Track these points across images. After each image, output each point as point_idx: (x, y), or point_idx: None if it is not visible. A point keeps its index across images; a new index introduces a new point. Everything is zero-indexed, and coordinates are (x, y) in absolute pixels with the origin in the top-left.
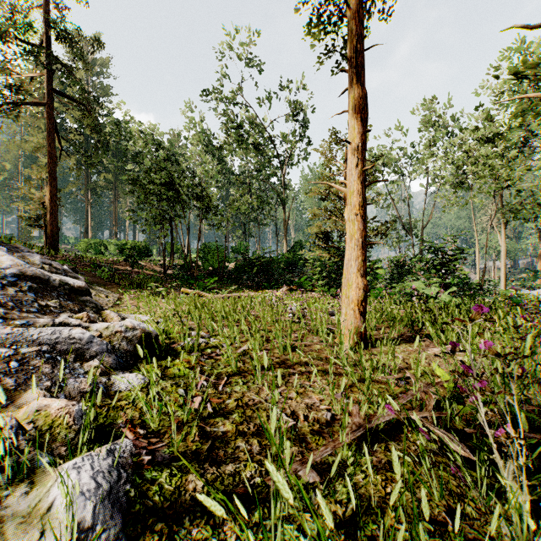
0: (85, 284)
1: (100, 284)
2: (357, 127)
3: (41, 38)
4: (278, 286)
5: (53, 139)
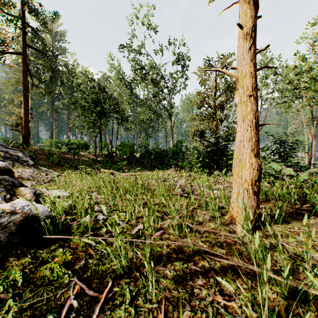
0: (6, 165)
1: (50, 166)
2: (249, 11)
3: (19, 12)
4: (167, 168)
5: (26, 76)
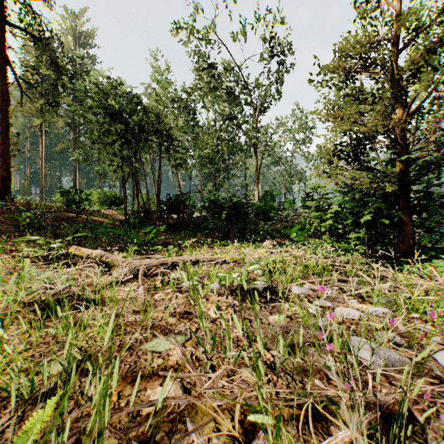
0: None
1: (1, 235)
2: None
3: None
4: (255, 238)
5: (4, 76)
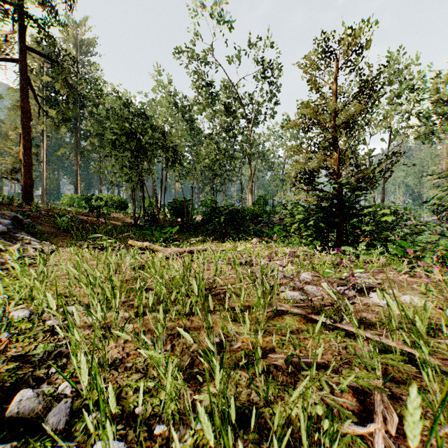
0: None
1: (52, 235)
2: None
3: None
4: (247, 238)
5: (28, 95)
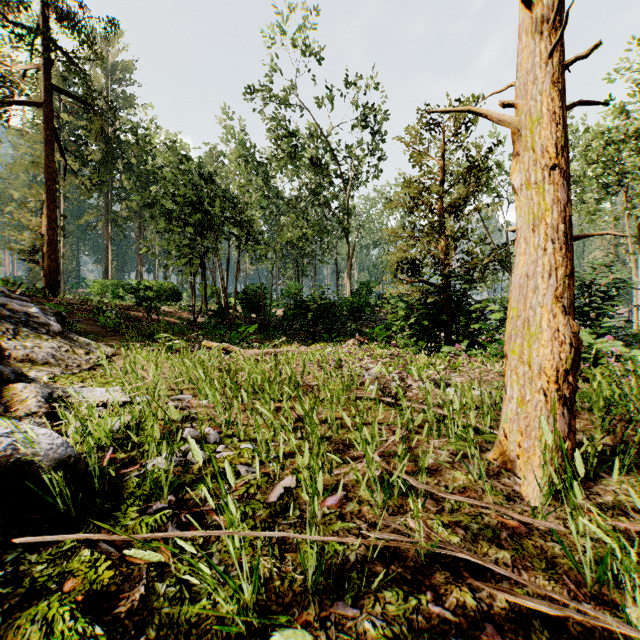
0: None
1: (98, 335)
2: None
3: (38, 21)
4: (341, 339)
5: (52, 150)
